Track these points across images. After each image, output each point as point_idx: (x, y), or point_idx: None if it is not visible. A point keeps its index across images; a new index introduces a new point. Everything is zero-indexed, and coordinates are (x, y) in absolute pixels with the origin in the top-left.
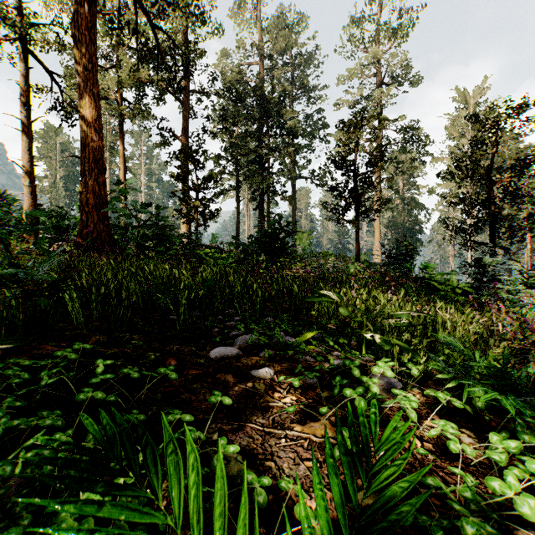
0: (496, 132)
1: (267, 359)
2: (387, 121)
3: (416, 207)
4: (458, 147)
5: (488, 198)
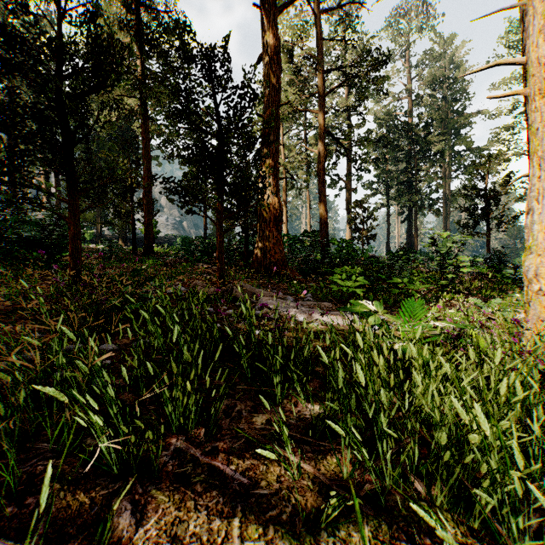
0: None
1: None
2: None
3: None
4: None
5: None
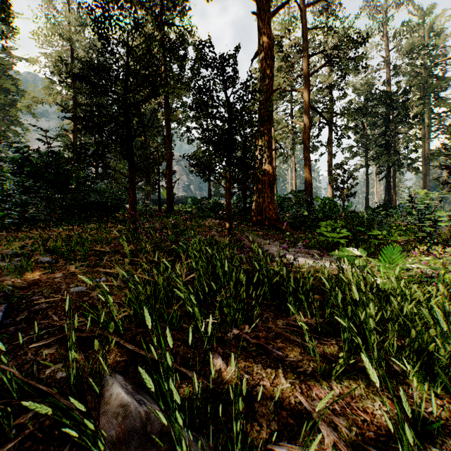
0: None
1: None
2: None
3: None
4: None
5: None
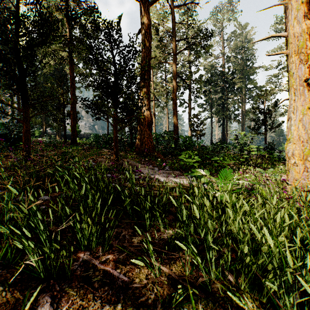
0: None
1: None
2: None
3: None
4: None
5: None
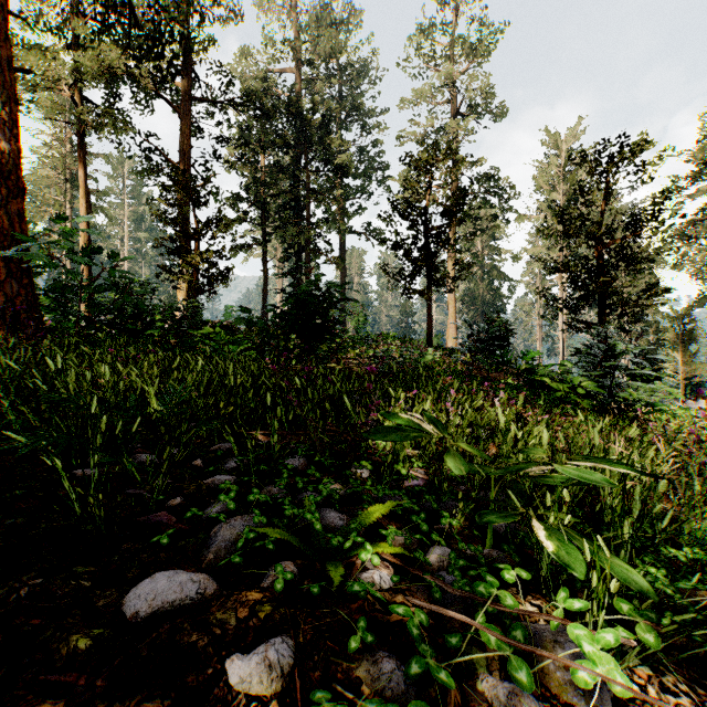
0: (608, 178)
1: (281, 596)
2: (465, 162)
3: (498, 277)
4: (548, 203)
5: (599, 264)
